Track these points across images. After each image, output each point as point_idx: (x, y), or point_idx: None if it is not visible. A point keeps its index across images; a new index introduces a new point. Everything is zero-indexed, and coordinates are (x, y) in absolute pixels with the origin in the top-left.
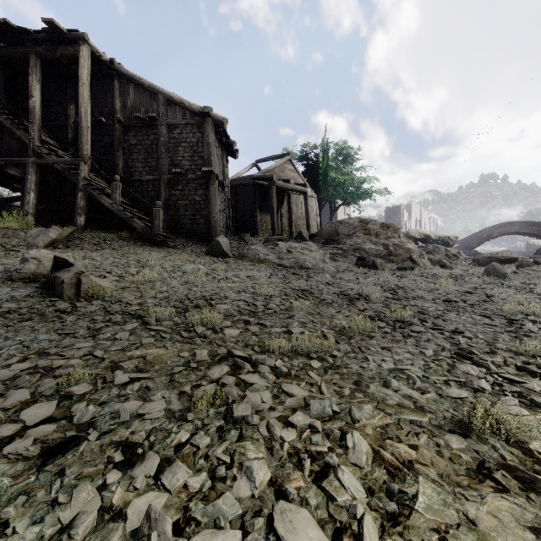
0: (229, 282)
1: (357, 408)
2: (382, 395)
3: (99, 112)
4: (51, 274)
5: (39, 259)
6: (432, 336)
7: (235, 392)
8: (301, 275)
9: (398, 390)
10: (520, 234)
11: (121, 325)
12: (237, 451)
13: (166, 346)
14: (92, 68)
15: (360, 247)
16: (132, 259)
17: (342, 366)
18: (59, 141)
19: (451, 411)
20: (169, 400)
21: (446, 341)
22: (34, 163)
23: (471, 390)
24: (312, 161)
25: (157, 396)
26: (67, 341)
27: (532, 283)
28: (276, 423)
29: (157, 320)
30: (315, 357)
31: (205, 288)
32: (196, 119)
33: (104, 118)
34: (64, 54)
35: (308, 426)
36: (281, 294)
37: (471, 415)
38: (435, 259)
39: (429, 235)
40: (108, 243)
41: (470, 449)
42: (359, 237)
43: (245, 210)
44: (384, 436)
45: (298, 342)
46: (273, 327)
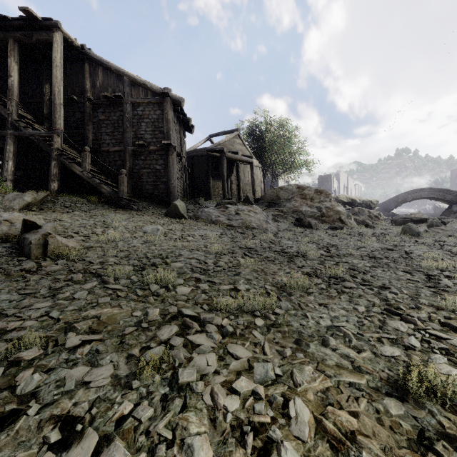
0: (184, 241)
1: (298, 370)
2: (321, 354)
3: (71, 91)
4: (20, 235)
5: (11, 221)
6: (363, 292)
7: (182, 355)
8: (247, 234)
9: (336, 349)
10: (429, 199)
11: (81, 283)
12: (180, 424)
13: (121, 305)
14: (65, 53)
15: (298, 209)
16: (99, 220)
17: (284, 324)
18: (36, 116)
19: (387, 371)
20: (117, 364)
21: (375, 296)
22: (12, 135)
23: (402, 348)
24: (257, 136)
25: (106, 359)
26: (26, 301)
27: (441, 241)
28: (220, 390)
29: (116, 279)
30: (259, 315)
31: (163, 247)
32: (157, 98)
33: (76, 97)
34: (39, 39)
35: (252, 392)
36: (230, 252)
37: (405, 375)
38: (360, 219)
39: (355, 199)
40: (78, 206)
41: (408, 415)
42: (297, 201)
43: (200, 177)
44: (325, 402)
45: (244, 300)
46: (221, 284)
